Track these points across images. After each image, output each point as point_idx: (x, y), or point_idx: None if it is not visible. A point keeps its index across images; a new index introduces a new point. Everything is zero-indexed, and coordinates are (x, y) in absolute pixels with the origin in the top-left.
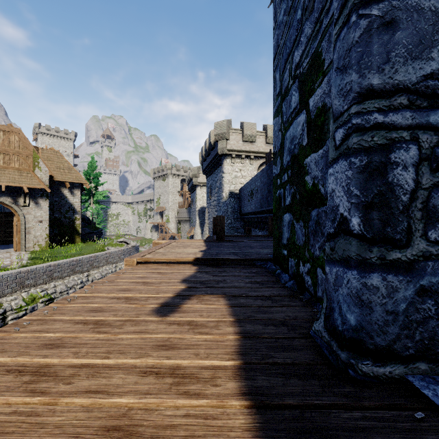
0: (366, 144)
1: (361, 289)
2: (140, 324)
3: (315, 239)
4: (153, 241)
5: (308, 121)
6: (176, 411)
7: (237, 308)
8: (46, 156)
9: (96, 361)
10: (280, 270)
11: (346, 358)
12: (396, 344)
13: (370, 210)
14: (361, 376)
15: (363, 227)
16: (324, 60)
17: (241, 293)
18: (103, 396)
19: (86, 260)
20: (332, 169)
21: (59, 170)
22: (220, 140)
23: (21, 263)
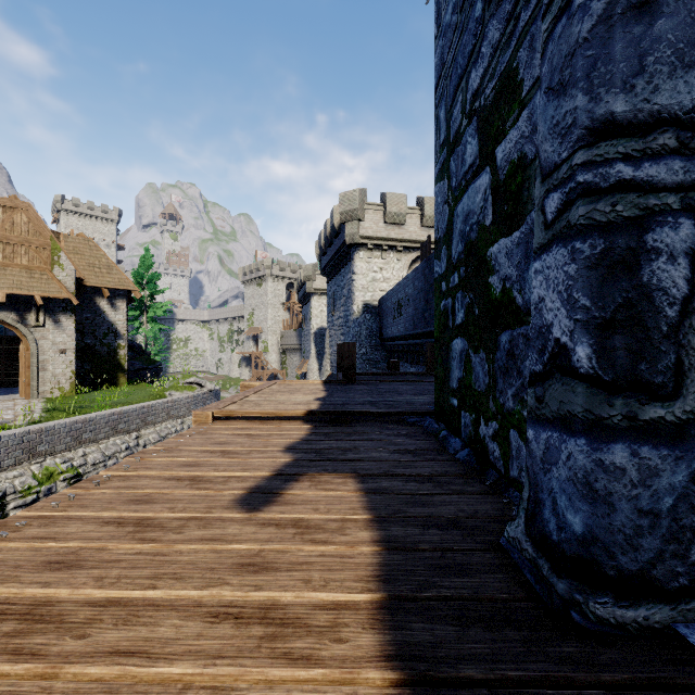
0: (602, 217)
1: (592, 470)
2: (212, 524)
3: (507, 382)
4: (241, 383)
5: (494, 185)
6: (268, 693)
7: (377, 496)
8: (73, 247)
9: (133, 594)
10: (446, 431)
11: (566, 591)
12: (655, 569)
13: (609, 332)
14: (595, 623)
15: (596, 362)
16: (522, 80)
17: (382, 471)
18: (139, 661)
19: (135, 412)
20: (539, 262)
21: (92, 269)
22: (349, 222)
23: (31, 418)
